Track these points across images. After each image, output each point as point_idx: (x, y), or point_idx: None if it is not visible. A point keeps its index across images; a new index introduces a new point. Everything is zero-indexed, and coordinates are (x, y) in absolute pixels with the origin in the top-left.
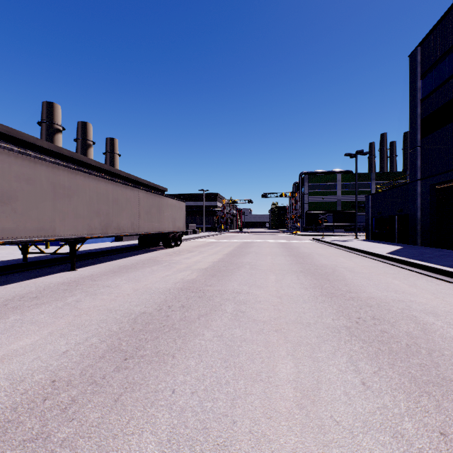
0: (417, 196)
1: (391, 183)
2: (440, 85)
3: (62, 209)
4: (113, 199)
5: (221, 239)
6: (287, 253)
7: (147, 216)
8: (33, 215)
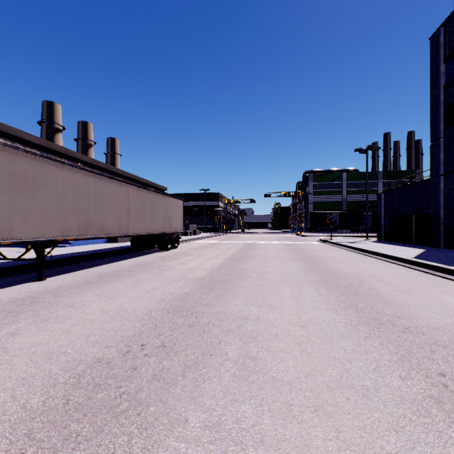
0: (441, 193)
1: (398, 182)
2: None
3: (23, 205)
4: (95, 195)
5: (223, 240)
6: (296, 257)
7: (138, 215)
8: None
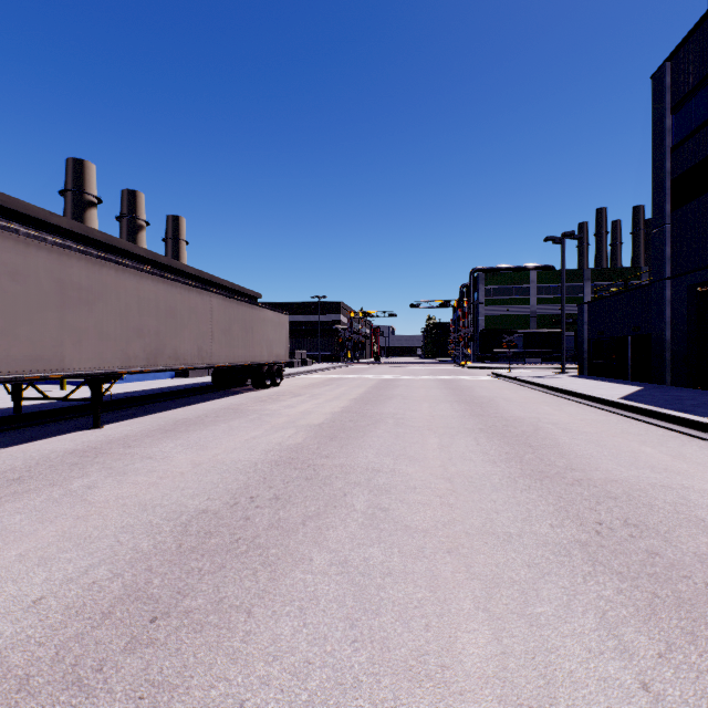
0: (666, 304)
1: (615, 286)
2: (705, 123)
3: (76, 325)
4: (167, 309)
5: (347, 374)
6: (453, 398)
7: (225, 338)
8: (23, 335)
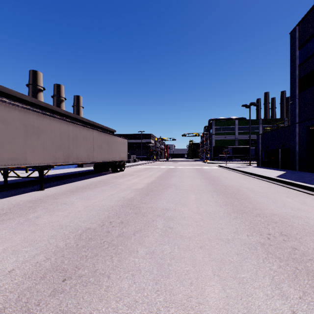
0: (296, 135)
1: (273, 126)
2: (313, 54)
3: (32, 144)
4: (73, 137)
5: (154, 166)
6: (201, 176)
7: (99, 149)
8: (8, 148)
